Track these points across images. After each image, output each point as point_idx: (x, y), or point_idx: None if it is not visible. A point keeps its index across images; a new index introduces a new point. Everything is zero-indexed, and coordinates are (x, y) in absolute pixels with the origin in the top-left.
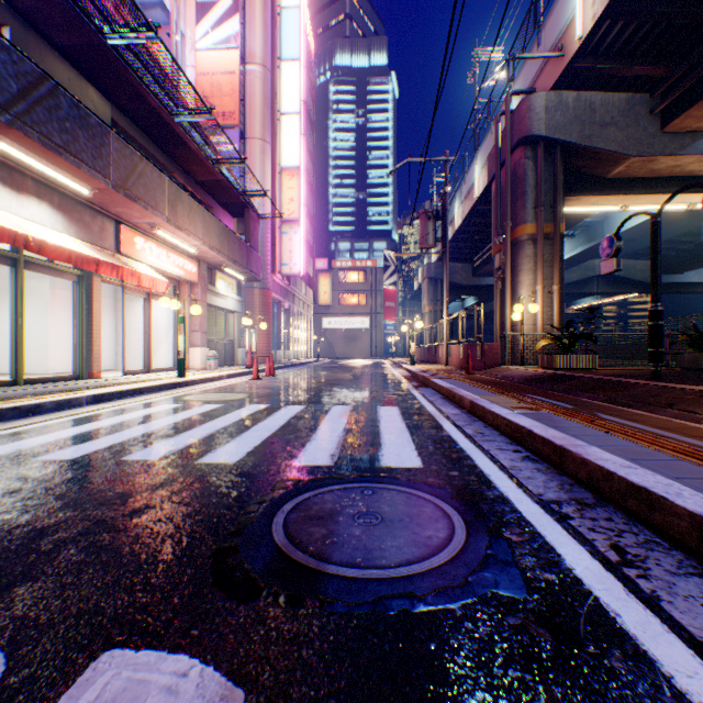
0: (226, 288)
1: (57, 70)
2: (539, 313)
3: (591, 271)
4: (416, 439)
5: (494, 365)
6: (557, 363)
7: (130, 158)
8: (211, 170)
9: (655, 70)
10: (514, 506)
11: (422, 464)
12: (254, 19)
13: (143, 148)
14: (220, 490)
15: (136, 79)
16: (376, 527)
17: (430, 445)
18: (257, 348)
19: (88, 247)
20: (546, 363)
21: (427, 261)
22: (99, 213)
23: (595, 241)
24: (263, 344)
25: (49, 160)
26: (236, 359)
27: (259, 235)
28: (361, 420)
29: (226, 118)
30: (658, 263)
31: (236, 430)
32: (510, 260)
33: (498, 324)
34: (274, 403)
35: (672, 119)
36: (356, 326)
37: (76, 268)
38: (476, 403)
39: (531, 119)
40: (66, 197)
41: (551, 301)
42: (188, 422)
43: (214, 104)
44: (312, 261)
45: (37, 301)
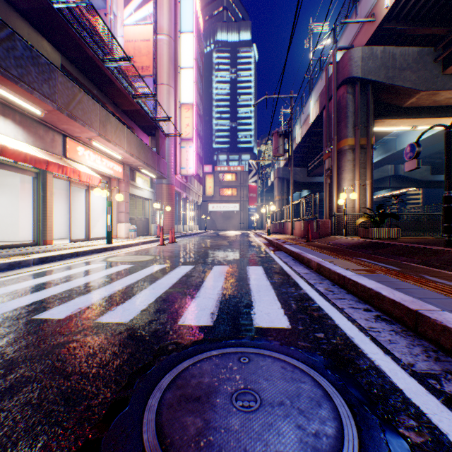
0: (143, 183)
1: (19, 27)
2: (357, 199)
3: (386, 173)
4: (280, 297)
5: (326, 235)
6: (372, 234)
7: (71, 89)
8: (132, 102)
9: (439, 30)
10: (392, 382)
11: (289, 324)
12: (162, 4)
13: (84, 86)
14: (104, 357)
15: (76, 35)
16: (255, 417)
17: (292, 303)
18: (165, 224)
19: (42, 152)
20: (363, 234)
21: (277, 167)
22: (50, 129)
23: (390, 152)
24: (168, 221)
25: (9, 88)
26: (150, 231)
27: (166, 148)
28: (235, 278)
29: (144, 70)
30: (451, 161)
31: (138, 287)
32: (336, 164)
33: (327, 207)
34: (171, 264)
35: (450, 64)
36: (230, 209)
37: (35, 168)
38: (322, 265)
39: (351, 65)
40: (25, 116)
41: (365, 191)
42: (103, 280)
43: (136, 61)
44: (201, 167)
45: (12, 191)
